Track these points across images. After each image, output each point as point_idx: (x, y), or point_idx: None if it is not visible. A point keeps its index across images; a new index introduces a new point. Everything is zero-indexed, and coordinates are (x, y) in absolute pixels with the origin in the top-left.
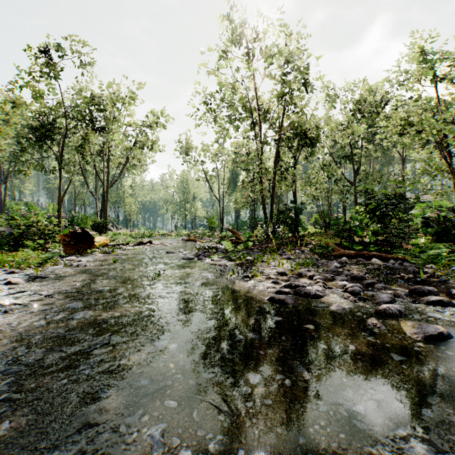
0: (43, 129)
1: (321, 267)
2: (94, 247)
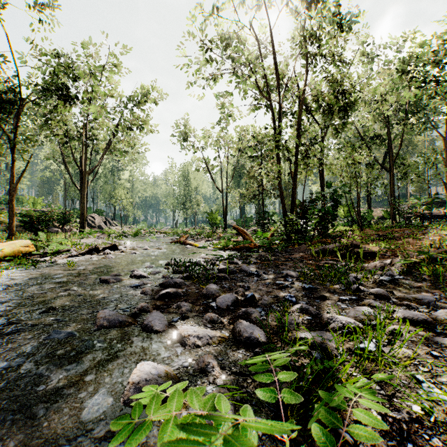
0: None
1: None
2: None
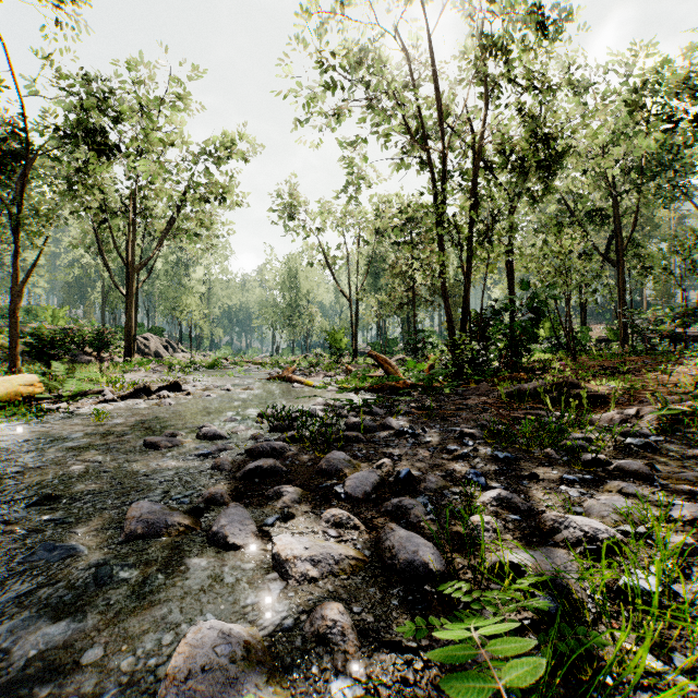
0: None
1: None
2: None
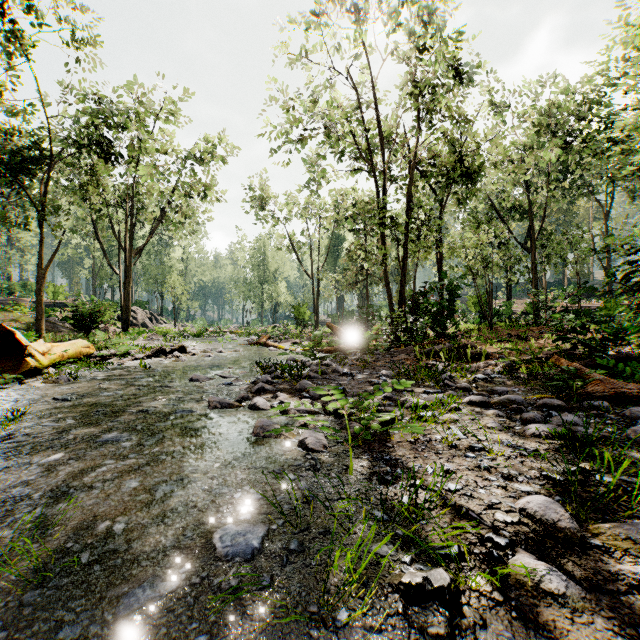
0: (16, 156)
1: (635, 459)
2: (24, 367)
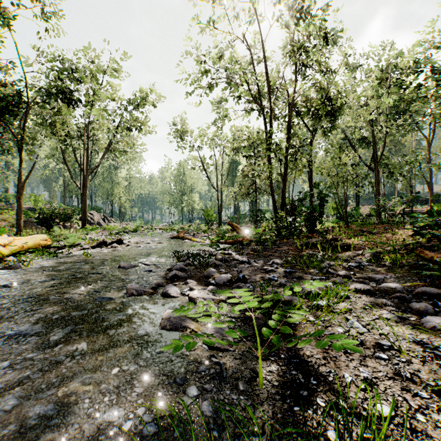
0: (4, 102)
1: None
2: None
